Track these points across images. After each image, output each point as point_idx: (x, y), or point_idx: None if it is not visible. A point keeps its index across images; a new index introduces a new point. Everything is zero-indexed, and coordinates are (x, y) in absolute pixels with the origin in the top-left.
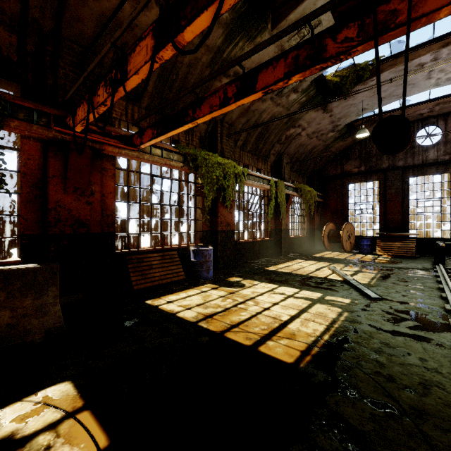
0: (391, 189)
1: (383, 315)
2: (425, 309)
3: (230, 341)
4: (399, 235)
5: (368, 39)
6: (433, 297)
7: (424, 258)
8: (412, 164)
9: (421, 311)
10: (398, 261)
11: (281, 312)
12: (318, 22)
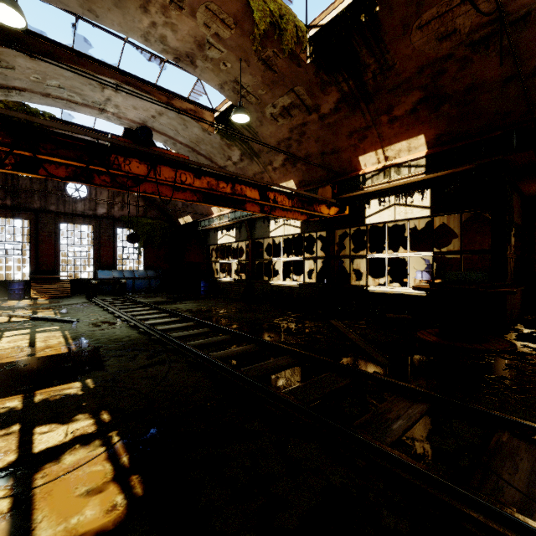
0: (44, 231)
1: (89, 326)
2: (107, 319)
3: (5, 363)
4: (56, 277)
5: (115, 187)
6: (105, 314)
7: (77, 296)
8: (64, 211)
9: (106, 320)
10: (59, 300)
11: (15, 344)
12: (12, 67)
